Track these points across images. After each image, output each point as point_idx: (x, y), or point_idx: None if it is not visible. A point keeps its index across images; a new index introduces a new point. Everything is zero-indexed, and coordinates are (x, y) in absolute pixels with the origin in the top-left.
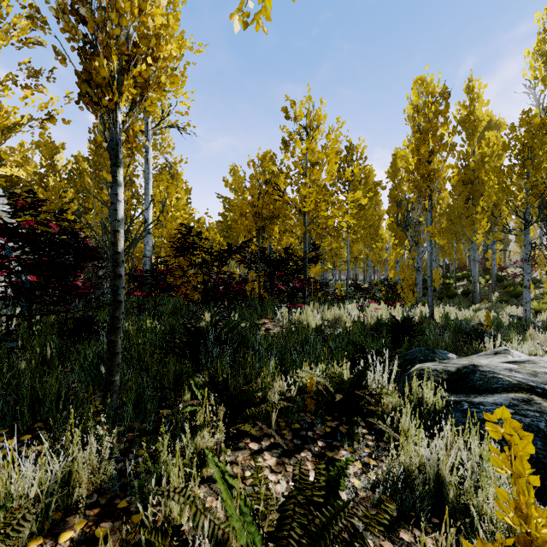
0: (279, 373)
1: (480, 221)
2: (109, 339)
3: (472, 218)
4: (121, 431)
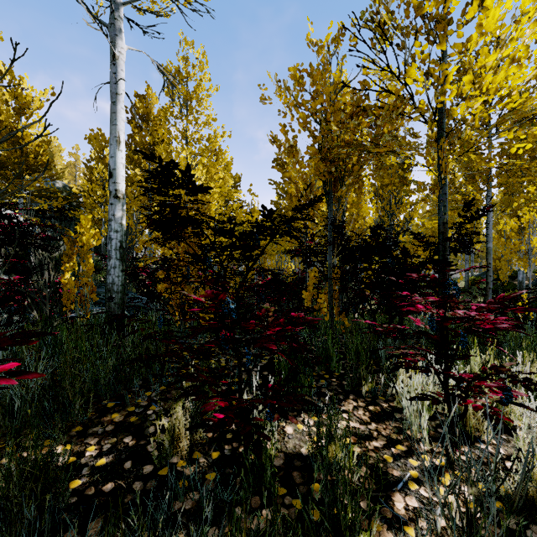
0: None
1: None
2: None
3: None
4: None
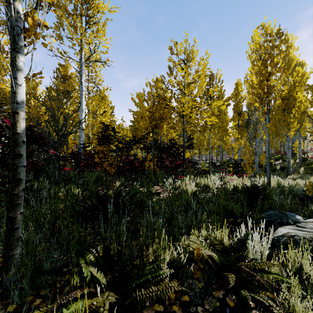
0: (168, 236)
1: (293, 123)
2: (7, 215)
3: (287, 121)
4: (11, 311)
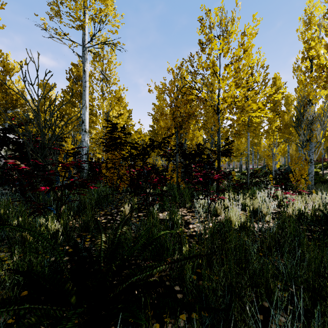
0: None
1: None
2: None
3: None
4: None
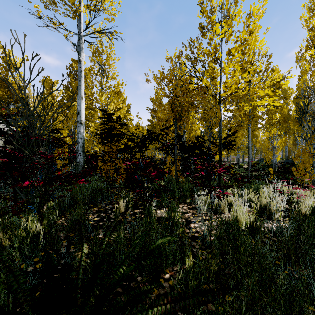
0: None
1: None
2: None
3: None
4: None
